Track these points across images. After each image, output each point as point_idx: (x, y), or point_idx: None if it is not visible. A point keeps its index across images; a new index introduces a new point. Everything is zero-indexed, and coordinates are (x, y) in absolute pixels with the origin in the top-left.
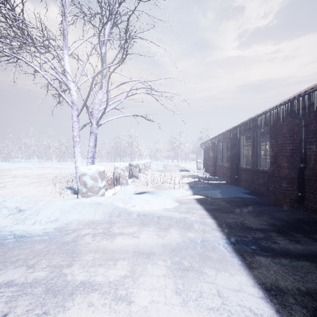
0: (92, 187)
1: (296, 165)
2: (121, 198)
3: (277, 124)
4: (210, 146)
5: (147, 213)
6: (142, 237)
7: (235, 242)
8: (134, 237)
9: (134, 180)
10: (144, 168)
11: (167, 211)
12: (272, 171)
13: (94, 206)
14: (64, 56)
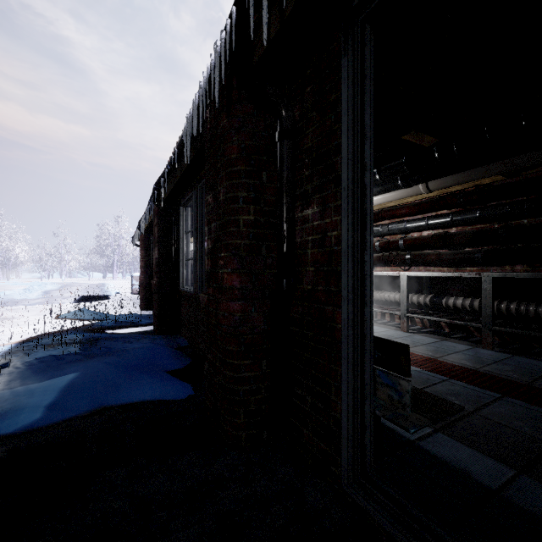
0: None
1: (268, 282)
2: None
3: (217, 131)
4: (140, 240)
5: None
6: None
7: None
8: None
9: None
10: None
11: None
12: (207, 305)
13: None
14: None
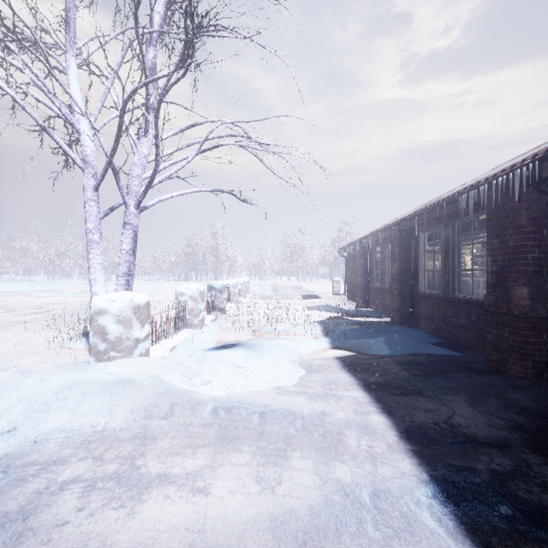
0: (119, 341)
1: (547, 291)
2: (181, 366)
3: (505, 206)
4: (358, 253)
5: (237, 403)
6: (217, 493)
7: (456, 495)
8: (197, 490)
9: (217, 317)
10: (238, 293)
11: (282, 393)
12: (494, 302)
13: (112, 391)
14: (67, 65)
